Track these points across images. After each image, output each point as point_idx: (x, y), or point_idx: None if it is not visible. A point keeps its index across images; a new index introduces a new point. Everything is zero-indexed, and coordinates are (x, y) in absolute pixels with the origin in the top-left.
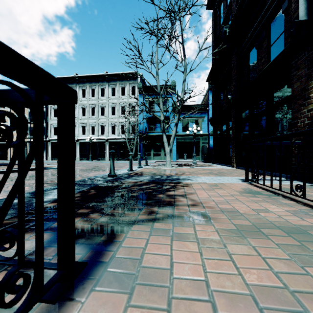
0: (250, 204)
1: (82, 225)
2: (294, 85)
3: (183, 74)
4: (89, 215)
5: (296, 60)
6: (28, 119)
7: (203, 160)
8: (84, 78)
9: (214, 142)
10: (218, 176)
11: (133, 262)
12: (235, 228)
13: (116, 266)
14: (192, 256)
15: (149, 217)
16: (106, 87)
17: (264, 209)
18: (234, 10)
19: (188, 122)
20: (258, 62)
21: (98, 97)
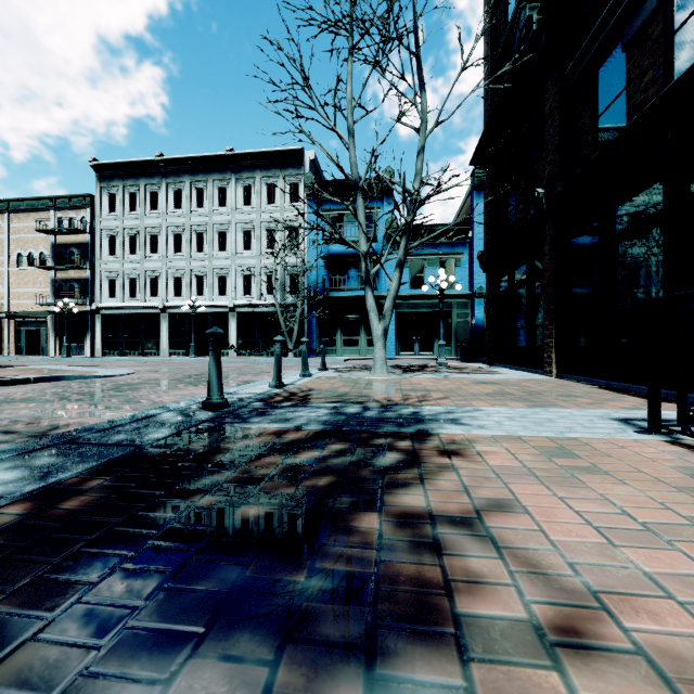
0: None
1: None
2: None
3: (418, 133)
4: None
5: None
6: (50, 260)
7: (460, 356)
8: (179, 165)
9: (492, 311)
10: (534, 405)
11: None
12: None
13: None
14: None
15: None
16: (231, 184)
17: None
18: None
19: (422, 265)
20: (632, 87)
21: (211, 208)
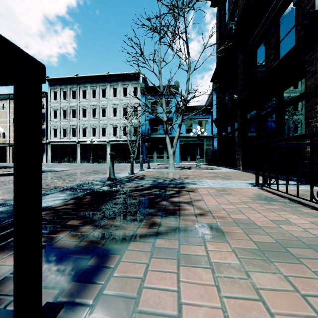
0: (266, 214)
1: (68, 242)
2: (308, 82)
3: (187, 72)
4: (79, 228)
5: (309, 55)
6: None
7: (207, 163)
8: (85, 79)
9: (219, 144)
10: (225, 180)
11: (127, 301)
12: (255, 246)
13: (104, 308)
14: (207, 290)
15: (151, 231)
16: (108, 87)
17: (283, 220)
18: (240, 5)
19: (191, 123)
20: (267, 60)
21: (99, 98)
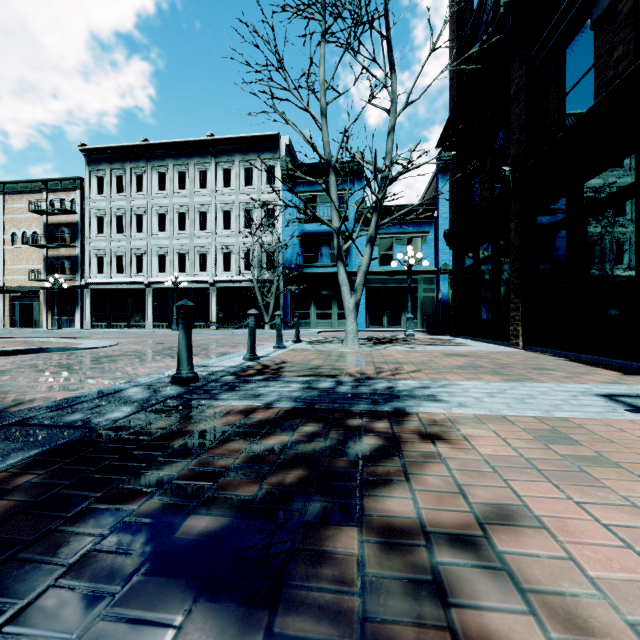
0: None
1: None
2: None
3: (389, 114)
4: None
5: None
6: (42, 239)
7: (426, 329)
8: (163, 149)
9: (458, 286)
10: (508, 379)
11: None
12: None
13: None
14: None
15: None
16: (212, 167)
17: None
18: None
19: (391, 243)
20: (601, 63)
21: (192, 190)
